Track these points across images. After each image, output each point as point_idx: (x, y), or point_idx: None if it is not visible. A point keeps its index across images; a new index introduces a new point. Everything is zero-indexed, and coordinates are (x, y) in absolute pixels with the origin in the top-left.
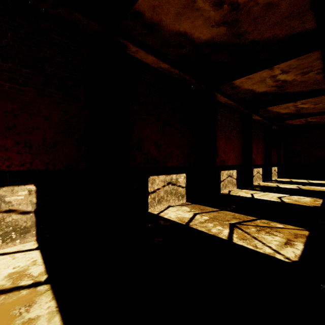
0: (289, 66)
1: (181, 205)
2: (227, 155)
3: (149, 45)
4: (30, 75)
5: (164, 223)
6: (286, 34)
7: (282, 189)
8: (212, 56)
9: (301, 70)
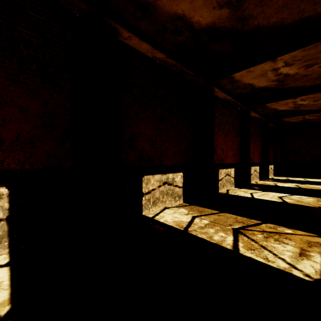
0: (293, 57)
1: (177, 207)
2: (225, 152)
3: (143, 30)
4: (1, 58)
5: (159, 228)
6: (295, 19)
7: (280, 188)
8: (211, 44)
9: (306, 63)
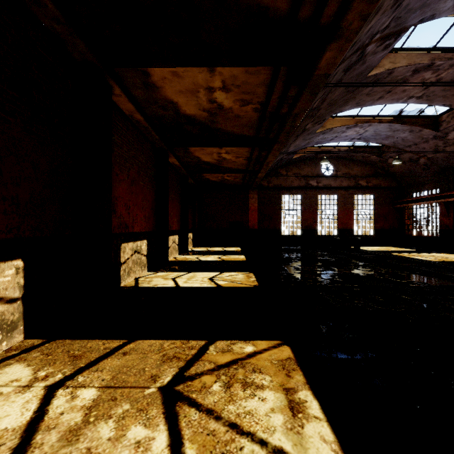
0: (233, 78)
1: None
2: (133, 213)
3: None
4: None
5: None
6: None
7: (206, 263)
8: None
9: (243, 96)
